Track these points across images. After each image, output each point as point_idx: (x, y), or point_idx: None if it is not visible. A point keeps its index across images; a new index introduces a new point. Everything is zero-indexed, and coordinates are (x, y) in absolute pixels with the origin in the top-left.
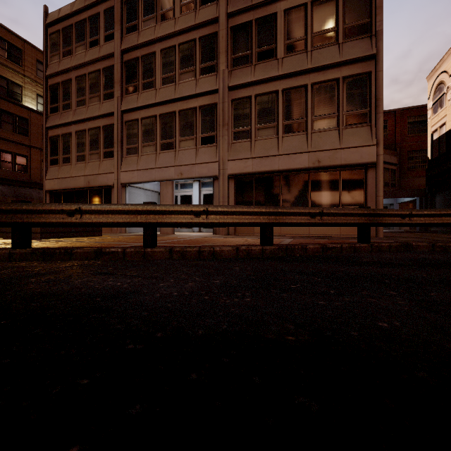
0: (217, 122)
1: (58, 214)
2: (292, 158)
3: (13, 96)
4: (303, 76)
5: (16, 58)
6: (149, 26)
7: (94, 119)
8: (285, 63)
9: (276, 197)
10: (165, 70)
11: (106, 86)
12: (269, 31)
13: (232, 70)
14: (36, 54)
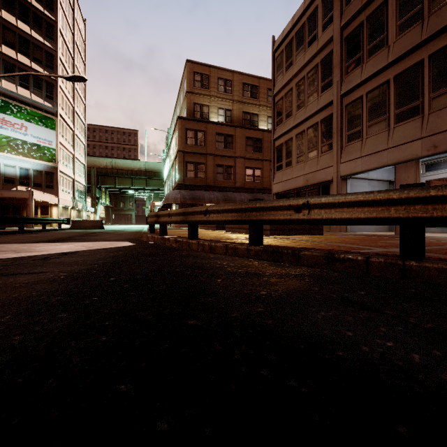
0: None
1: (285, 210)
2: None
3: (253, 124)
4: None
5: (255, 95)
6: None
7: (311, 117)
8: None
9: None
10: (403, 12)
11: (324, 77)
12: None
13: None
14: (267, 84)
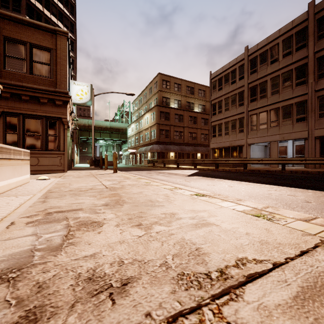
0: (307, 110)
1: (255, 161)
2: None
3: (191, 108)
4: None
5: (192, 92)
6: (263, 68)
7: (233, 116)
8: None
9: None
10: (273, 88)
11: (239, 100)
12: None
13: (317, 81)
14: (198, 86)
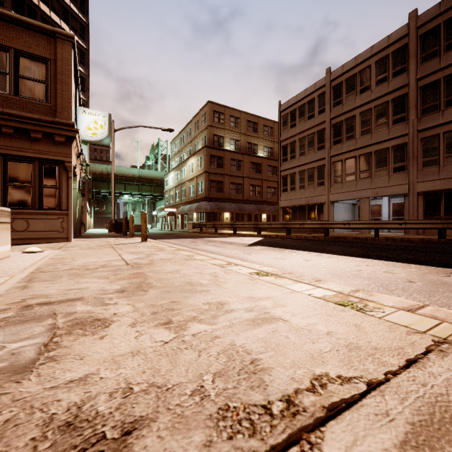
0: (407, 156)
1: (340, 224)
2: None
3: (254, 152)
4: None
5: (255, 129)
6: (351, 99)
7: (310, 163)
8: None
9: None
10: (363, 125)
11: (319, 141)
12: None
13: (420, 118)
14: (263, 122)
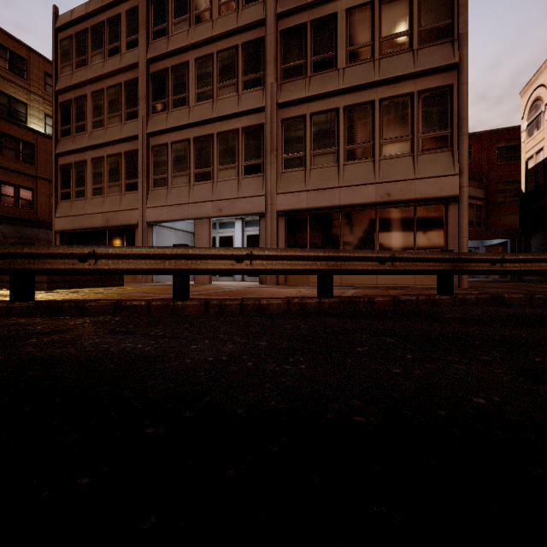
0: (264, 147)
1: (67, 259)
2: (356, 191)
3: (15, 116)
4: (369, 90)
5: (20, 70)
6: (181, 30)
7: (113, 144)
8: (347, 75)
9: (336, 239)
10: (200, 83)
11: (129, 103)
12: (328, 35)
13: (282, 84)
14: (45, 65)
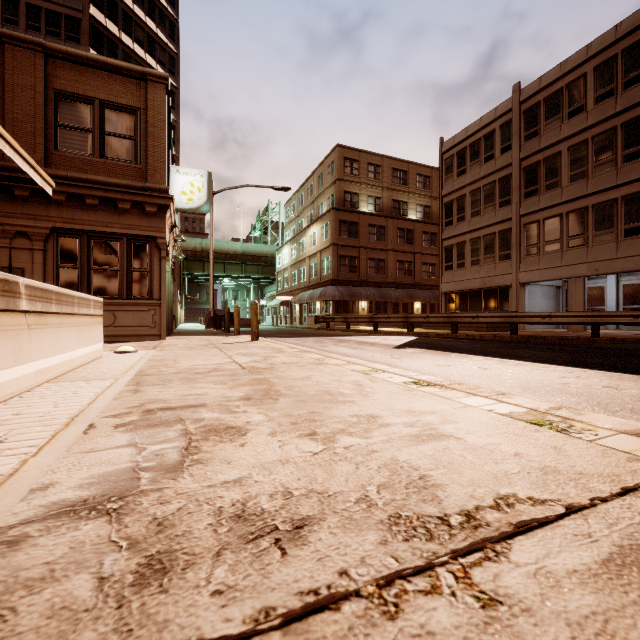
0: None
1: (535, 318)
2: None
3: (402, 213)
4: None
5: (404, 181)
6: (553, 127)
7: (488, 226)
8: None
9: None
10: (573, 167)
11: (502, 194)
12: None
13: None
14: (416, 169)
